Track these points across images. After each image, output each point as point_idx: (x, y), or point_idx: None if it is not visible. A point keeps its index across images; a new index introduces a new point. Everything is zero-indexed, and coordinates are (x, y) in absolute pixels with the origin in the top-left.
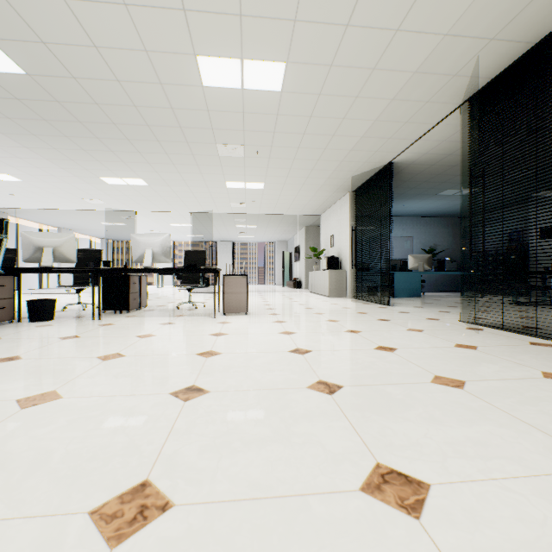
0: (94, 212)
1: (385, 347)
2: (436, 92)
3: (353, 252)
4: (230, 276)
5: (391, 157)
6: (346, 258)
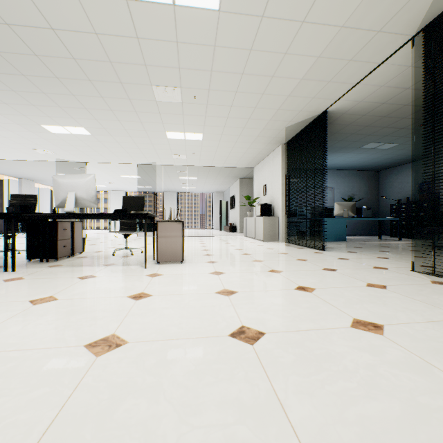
0: (47, 163)
1: (363, 321)
2: (392, 17)
3: (285, 199)
4: (164, 222)
5: (326, 105)
6: (278, 205)
